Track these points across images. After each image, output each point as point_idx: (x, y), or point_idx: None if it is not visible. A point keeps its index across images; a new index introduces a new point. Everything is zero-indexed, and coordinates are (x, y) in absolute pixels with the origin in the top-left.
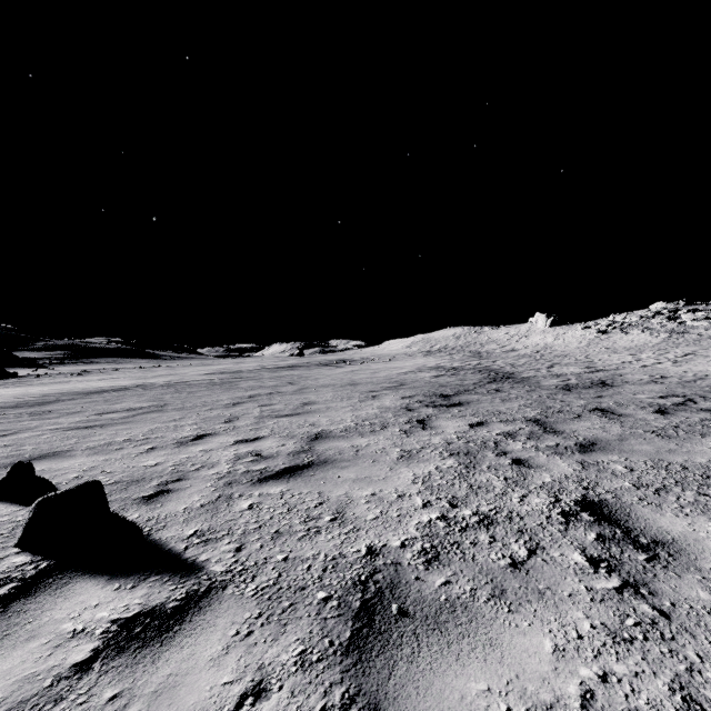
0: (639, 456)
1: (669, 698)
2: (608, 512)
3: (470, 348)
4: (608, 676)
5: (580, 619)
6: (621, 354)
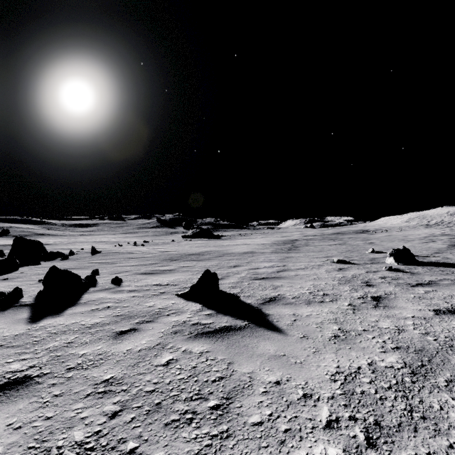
0: None
1: None
2: None
3: None
4: None
5: None
6: None
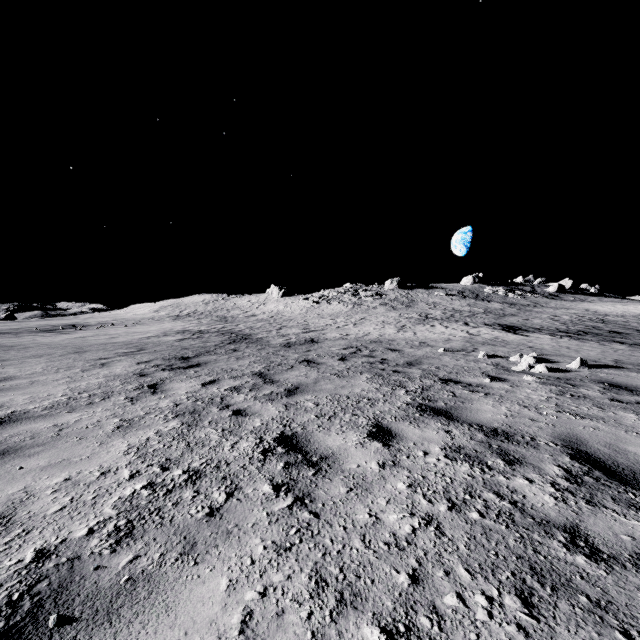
0: (324, 393)
1: (307, 586)
2: (296, 442)
3: (218, 313)
4: (267, 589)
5: (257, 545)
6: (326, 319)
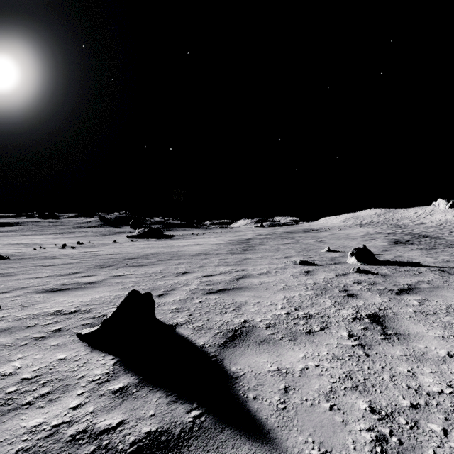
0: None
1: None
2: None
3: (390, 222)
4: None
5: None
6: None
